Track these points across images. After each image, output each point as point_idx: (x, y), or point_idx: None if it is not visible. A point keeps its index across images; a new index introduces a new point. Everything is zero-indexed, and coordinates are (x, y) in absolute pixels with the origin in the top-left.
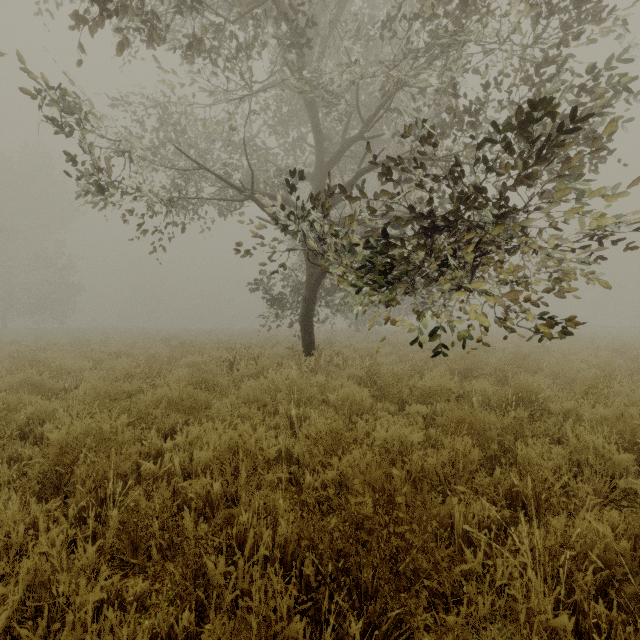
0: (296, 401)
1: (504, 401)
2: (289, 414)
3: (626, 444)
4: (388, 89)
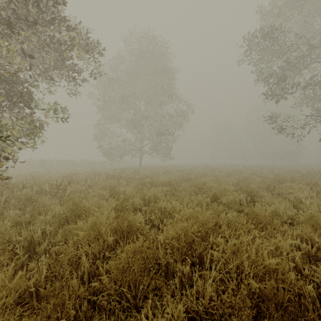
0: None
1: None
2: None
3: None
4: None
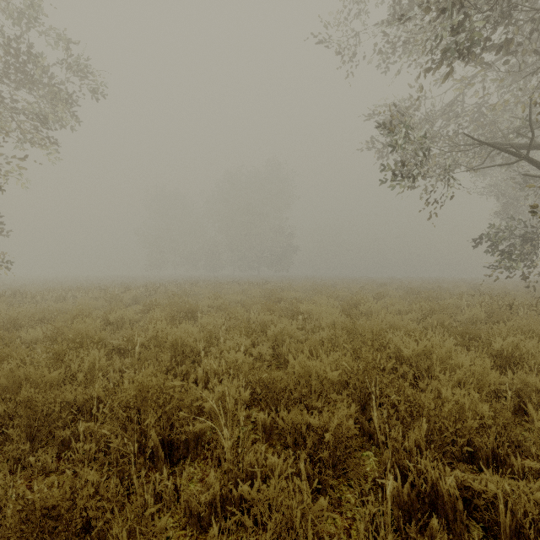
0: None
1: None
2: None
3: None
4: None
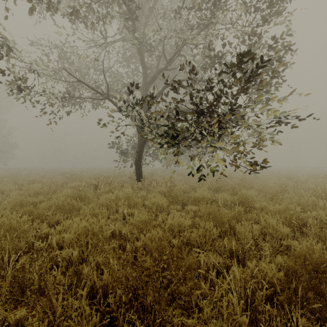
0: (128, 205)
1: (233, 203)
2: (124, 212)
3: (287, 223)
4: (179, 44)
